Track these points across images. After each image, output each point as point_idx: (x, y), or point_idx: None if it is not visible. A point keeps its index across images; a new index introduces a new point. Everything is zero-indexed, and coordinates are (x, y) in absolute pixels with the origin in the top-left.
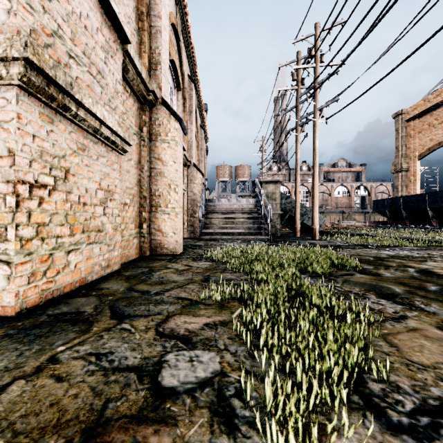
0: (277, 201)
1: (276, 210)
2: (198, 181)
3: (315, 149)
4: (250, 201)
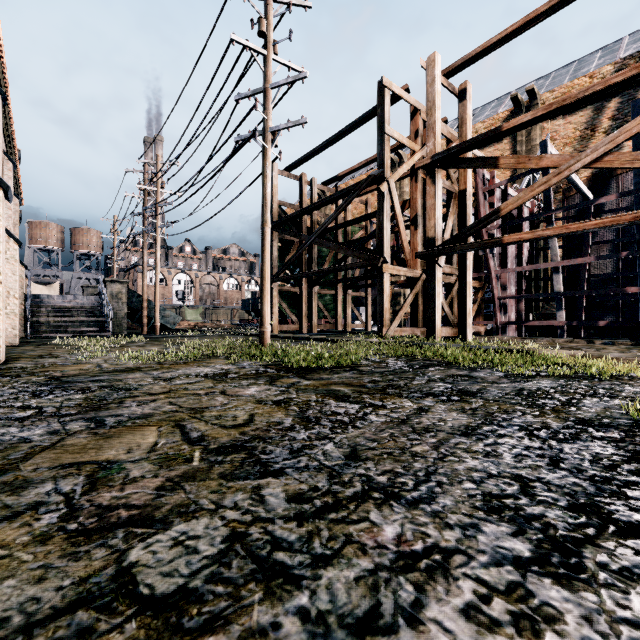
0: (124, 300)
1: (123, 309)
2: (20, 275)
3: (157, 260)
4: (93, 298)
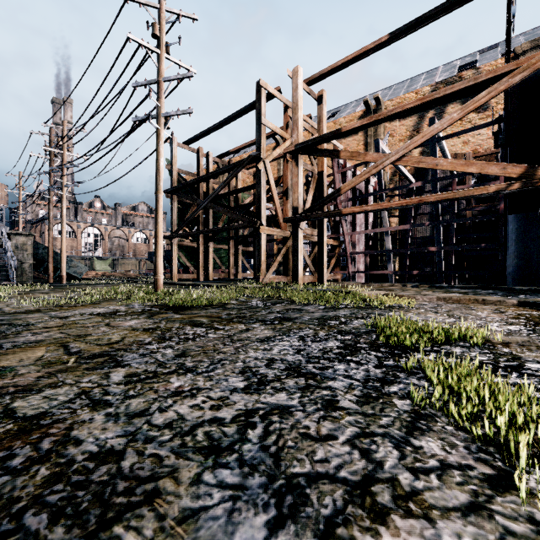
0: (30, 251)
1: (28, 259)
2: None
3: (63, 216)
4: None
